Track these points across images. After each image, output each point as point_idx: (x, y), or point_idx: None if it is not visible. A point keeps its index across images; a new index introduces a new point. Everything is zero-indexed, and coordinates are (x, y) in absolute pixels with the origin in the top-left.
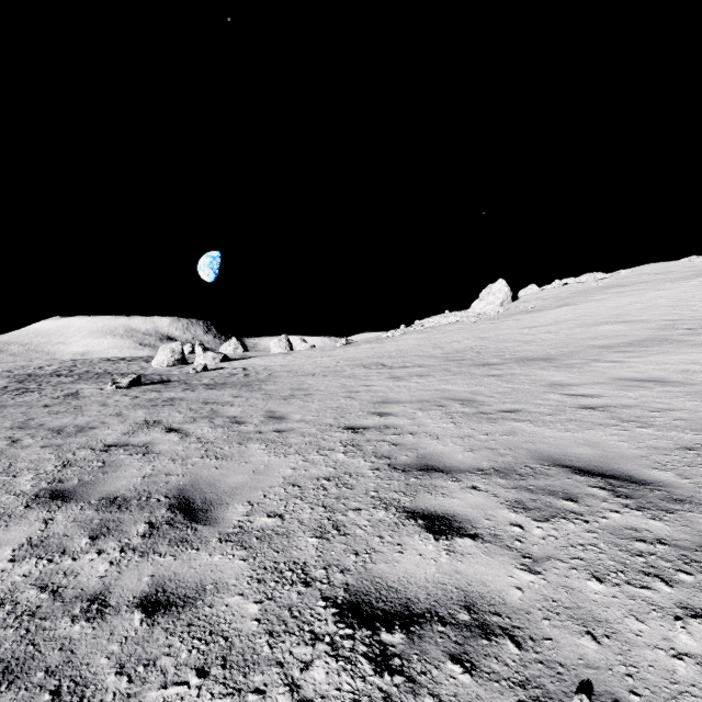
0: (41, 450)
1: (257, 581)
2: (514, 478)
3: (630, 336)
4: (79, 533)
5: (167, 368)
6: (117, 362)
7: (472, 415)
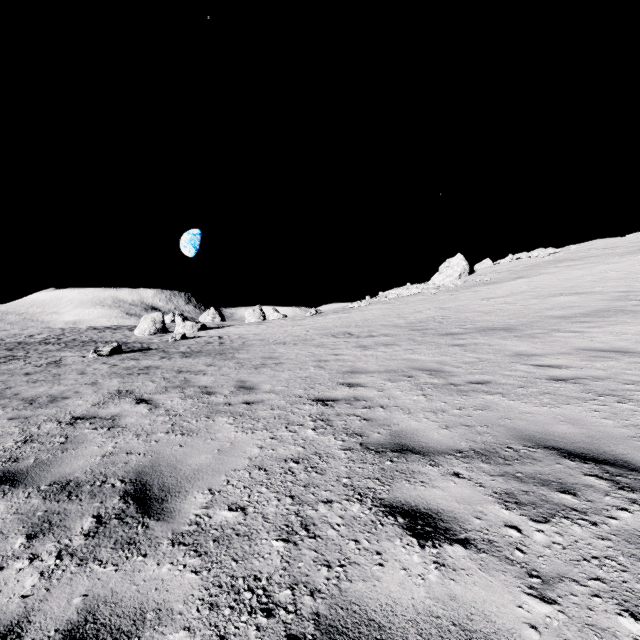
0: (7, 422)
1: (208, 607)
2: (499, 463)
3: (585, 306)
4: (16, 530)
5: (148, 336)
6: (103, 331)
7: (441, 386)
